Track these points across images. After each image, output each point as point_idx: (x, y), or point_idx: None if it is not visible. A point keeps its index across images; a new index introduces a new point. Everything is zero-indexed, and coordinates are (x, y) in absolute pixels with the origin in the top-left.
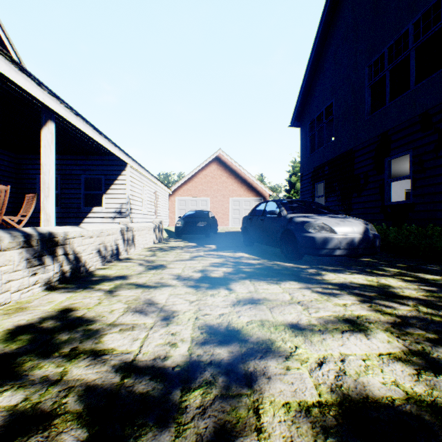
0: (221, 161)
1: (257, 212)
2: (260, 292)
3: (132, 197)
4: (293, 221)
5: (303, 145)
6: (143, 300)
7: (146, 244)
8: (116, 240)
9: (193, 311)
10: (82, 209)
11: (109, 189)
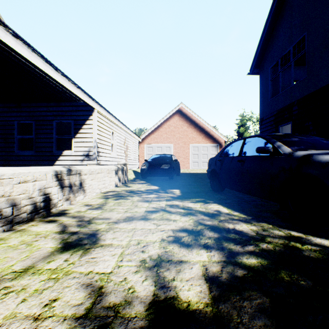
0: (182, 113)
1: (231, 152)
2: None
3: (99, 141)
4: (314, 161)
5: (263, 90)
6: None
7: (103, 188)
8: (44, 188)
9: None
10: (54, 152)
11: (78, 133)
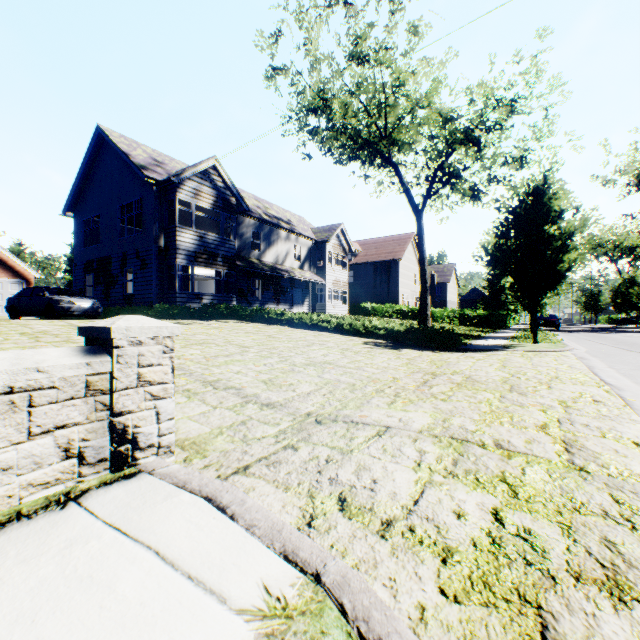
0: None
1: (26, 294)
2: None
3: None
4: (53, 299)
5: (77, 237)
6: None
7: None
8: None
9: None
10: None
11: None
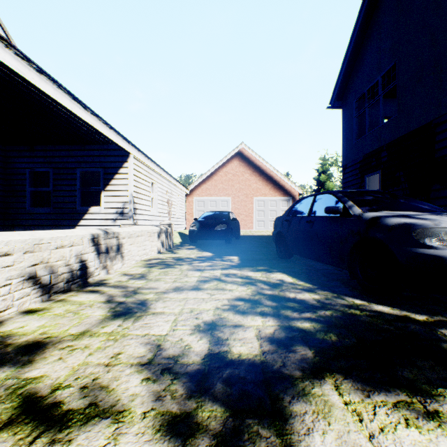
0: (243, 157)
1: (299, 210)
2: None
3: (136, 195)
4: (381, 224)
5: (347, 129)
6: None
7: (144, 255)
8: (80, 254)
9: None
10: (77, 209)
11: (108, 185)
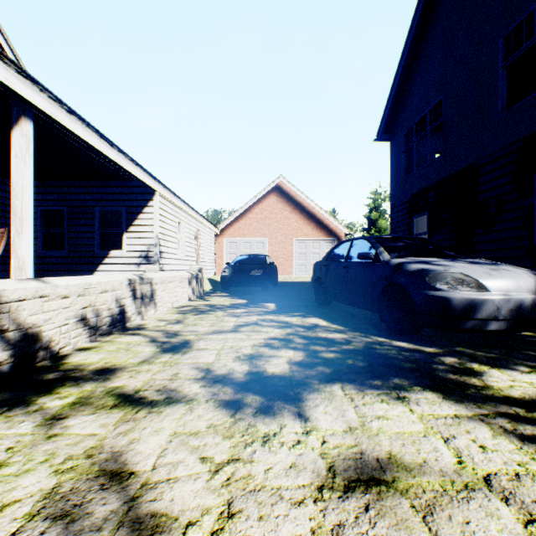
0: (282, 192)
1: (337, 255)
2: (373, 431)
3: (162, 237)
4: (403, 269)
5: (395, 165)
6: (103, 458)
7: (175, 302)
8: (120, 299)
9: (210, 521)
10: (96, 253)
11: (131, 226)
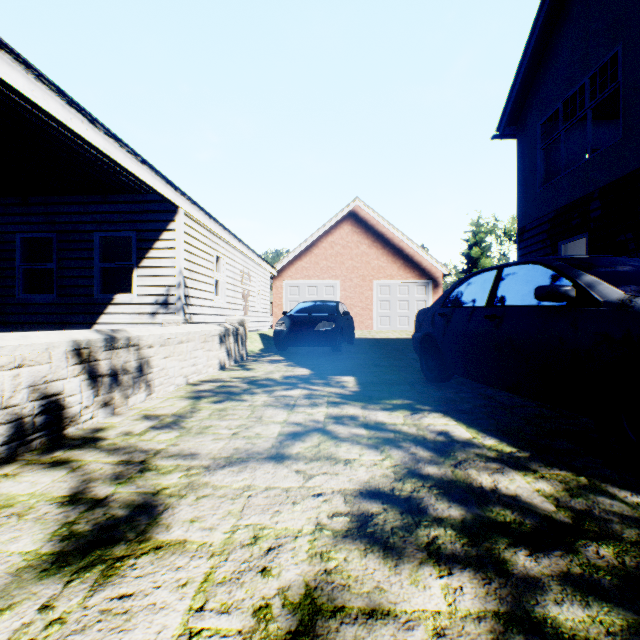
0: (358, 219)
1: (468, 297)
2: None
3: (190, 275)
4: None
5: (525, 169)
6: None
7: (193, 374)
8: (43, 383)
9: None
10: (96, 298)
11: (145, 258)
